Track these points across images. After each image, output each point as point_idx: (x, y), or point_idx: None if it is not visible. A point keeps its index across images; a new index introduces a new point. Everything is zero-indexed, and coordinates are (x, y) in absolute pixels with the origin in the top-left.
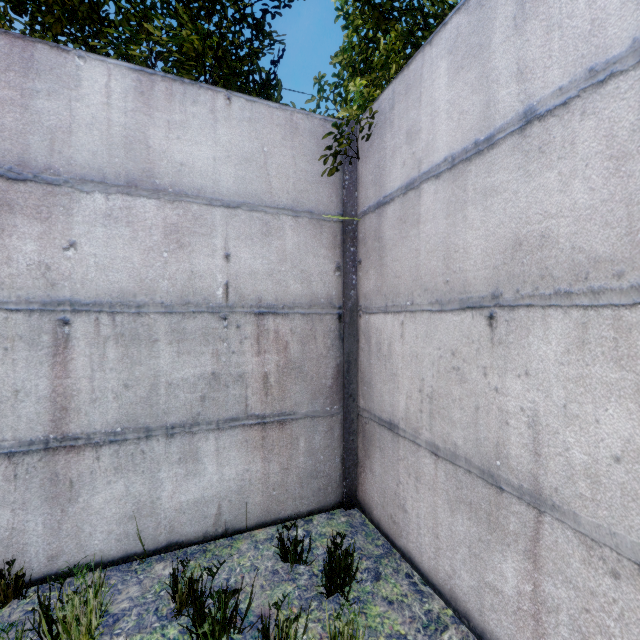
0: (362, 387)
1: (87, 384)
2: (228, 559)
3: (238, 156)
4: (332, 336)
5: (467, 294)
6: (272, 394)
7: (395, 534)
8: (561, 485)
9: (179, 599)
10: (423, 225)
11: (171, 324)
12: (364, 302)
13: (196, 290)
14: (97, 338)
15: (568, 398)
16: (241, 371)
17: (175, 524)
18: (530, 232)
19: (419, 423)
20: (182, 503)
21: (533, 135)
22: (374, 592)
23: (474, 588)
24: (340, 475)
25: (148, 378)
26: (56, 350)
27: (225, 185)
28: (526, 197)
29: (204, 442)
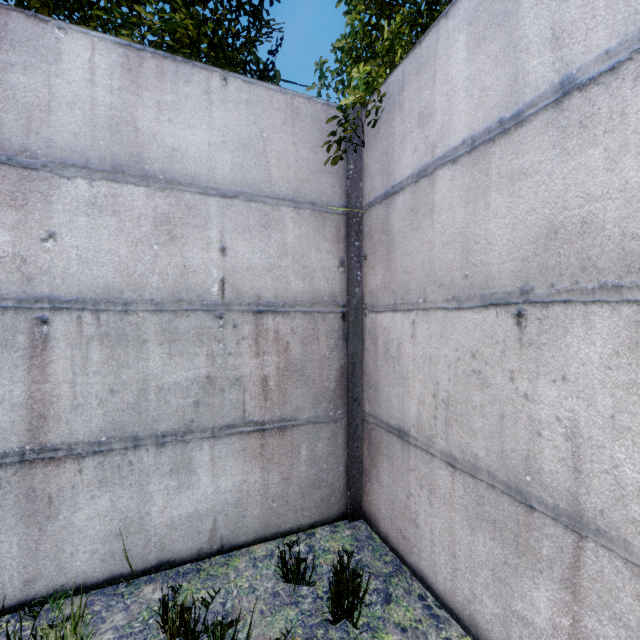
0: (368, 391)
1: (68, 389)
2: (224, 580)
3: (235, 142)
4: (335, 336)
5: (490, 289)
6: (272, 399)
7: (405, 550)
8: (608, 507)
9: (169, 630)
10: (438, 215)
11: (162, 323)
12: (370, 300)
13: (189, 286)
14: (79, 338)
15: (617, 407)
16: (238, 374)
17: (166, 541)
18: (568, 218)
19: (433, 431)
20: (174, 518)
21: (572, 108)
22: (385, 617)
23: (499, 616)
24: (344, 484)
25: (136, 382)
26: (33, 352)
27: (221, 173)
28: (563, 179)
29: (198, 451)
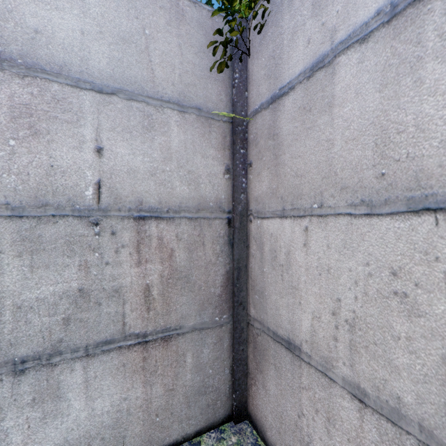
0: (253, 295)
1: None
2: None
3: (113, 34)
4: (221, 242)
5: (424, 190)
6: (155, 308)
7: None
8: None
9: None
10: (339, 107)
11: (20, 231)
12: (255, 206)
13: (57, 189)
14: None
15: None
16: (117, 285)
17: None
18: None
19: (332, 353)
20: None
21: None
22: None
23: None
24: (229, 387)
25: None
26: None
27: (96, 65)
28: None
29: (68, 374)
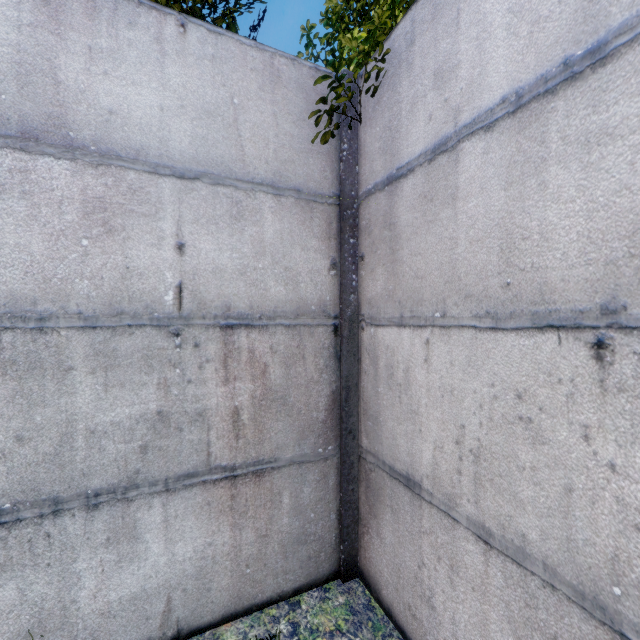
0: (365, 422)
1: None
2: None
3: (196, 107)
4: (326, 354)
5: (548, 305)
6: (245, 436)
7: (416, 634)
8: None
9: None
10: (463, 202)
11: (94, 344)
12: (368, 310)
13: (133, 294)
14: None
15: None
16: (201, 407)
17: (100, 635)
18: None
19: (456, 489)
20: (111, 603)
21: None
22: None
23: None
24: (336, 536)
25: (57, 425)
26: None
27: (177, 146)
28: None
29: (146, 511)
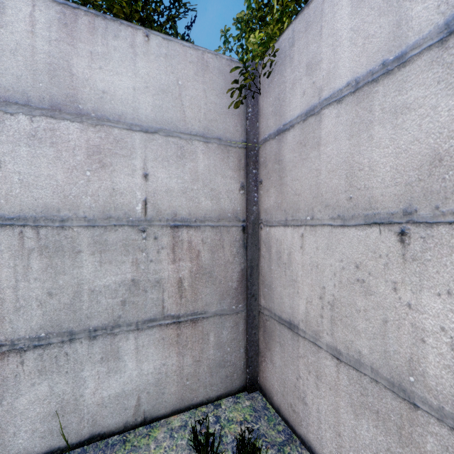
0: (263, 289)
1: (11, 294)
2: (145, 450)
3: (155, 87)
4: (237, 245)
5: (373, 210)
6: (186, 296)
7: (295, 422)
8: None
9: None
10: (324, 147)
11: (93, 236)
12: (265, 216)
13: (117, 206)
14: (21, 250)
15: None
16: (158, 277)
17: (97, 418)
18: None
19: (320, 327)
20: (104, 398)
21: None
22: None
23: None
24: (244, 363)
25: (71, 286)
26: None
27: (144, 112)
28: (448, 110)
29: (124, 342)
